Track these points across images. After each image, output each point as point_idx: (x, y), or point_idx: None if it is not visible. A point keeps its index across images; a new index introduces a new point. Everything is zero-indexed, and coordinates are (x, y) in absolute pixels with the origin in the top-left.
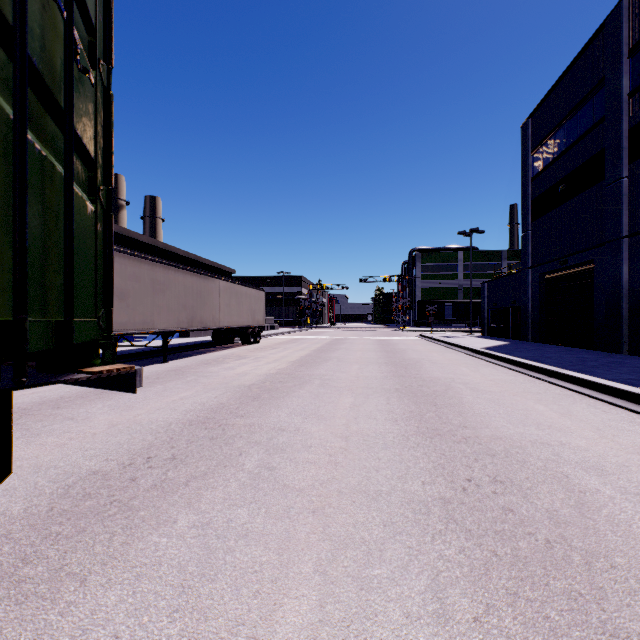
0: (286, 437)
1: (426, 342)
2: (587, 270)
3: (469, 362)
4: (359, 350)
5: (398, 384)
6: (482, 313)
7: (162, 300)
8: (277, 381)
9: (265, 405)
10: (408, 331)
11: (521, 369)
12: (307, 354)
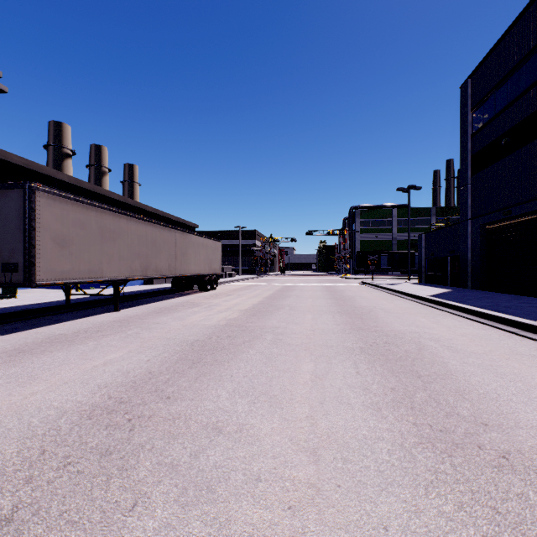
0: (221, 450)
1: (370, 289)
2: (533, 220)
3: (423, 311)
4: (309, 297)
5: (360, 341)
6: (419, 262)
7: (112, 248)
8: (225, 336)
9: (203, 375)
10: (350, 278)
11: (486, 320)
12: (259, 301)
